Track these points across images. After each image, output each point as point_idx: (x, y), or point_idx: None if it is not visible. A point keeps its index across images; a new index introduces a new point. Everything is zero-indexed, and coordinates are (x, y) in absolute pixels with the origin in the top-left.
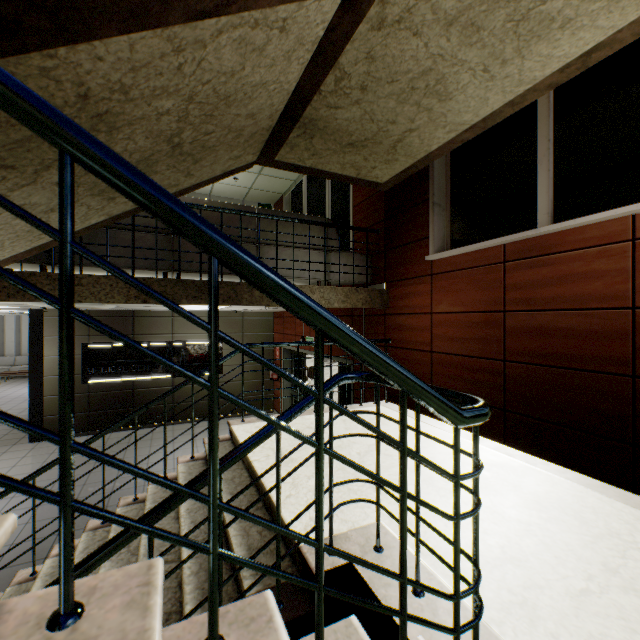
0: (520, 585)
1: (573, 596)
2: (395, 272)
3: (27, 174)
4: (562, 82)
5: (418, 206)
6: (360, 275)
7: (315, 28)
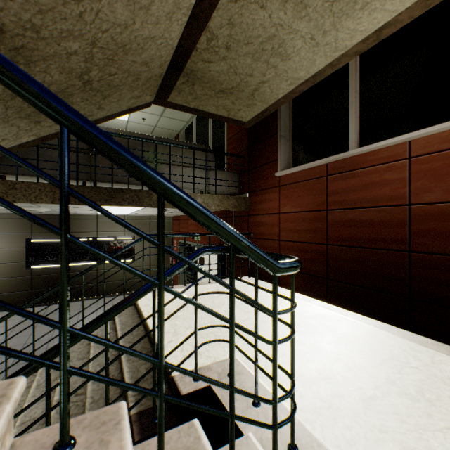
0: (329, 395)
1: (364, 400)
2: (255, 185)
3: None
4: (364, 50)
5: (270, 138)
6: (231, 187)
7: None
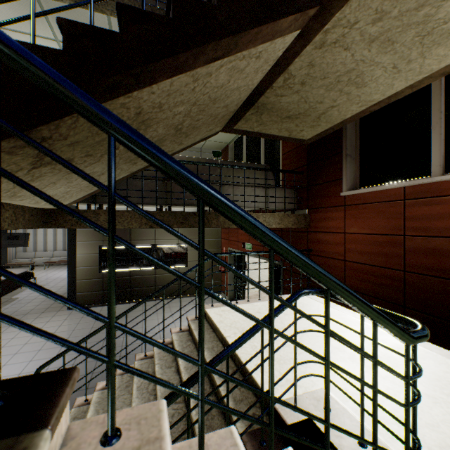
0: (436, 445)
1: None
2: (315, 202)
3: (96, 157)
4: None
5: (334, 156)
6: (289, 204)
7: (277, 52)
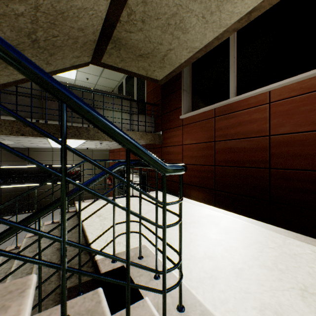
0: (210, 269)
1: (235, 271)
2: (166, 125)
3: None
4: (239, 28)
5: (176, 91)
6: (149, 127)
7: None
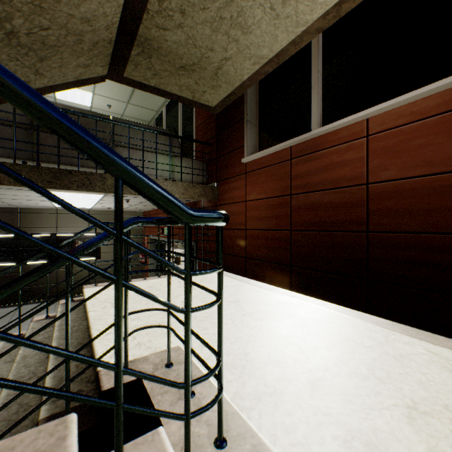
0: (275, 379)
1: (312, 383)
2: (223, 173)
3: None
4: (325, 28)
5: (237, 124)
6: (198, 176)
7: None
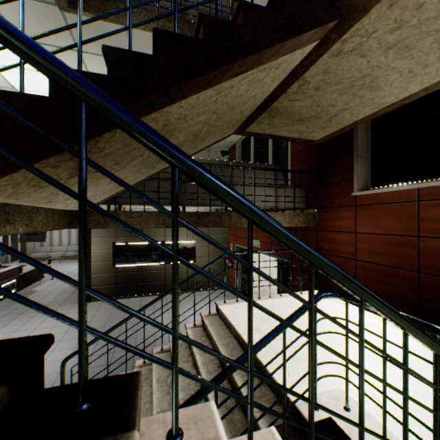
0: None
1: None
2: (325, 201)
3: (123, 165)
4: None
5: (344, 156)
6: (298, 203)
7: (295, 62)
